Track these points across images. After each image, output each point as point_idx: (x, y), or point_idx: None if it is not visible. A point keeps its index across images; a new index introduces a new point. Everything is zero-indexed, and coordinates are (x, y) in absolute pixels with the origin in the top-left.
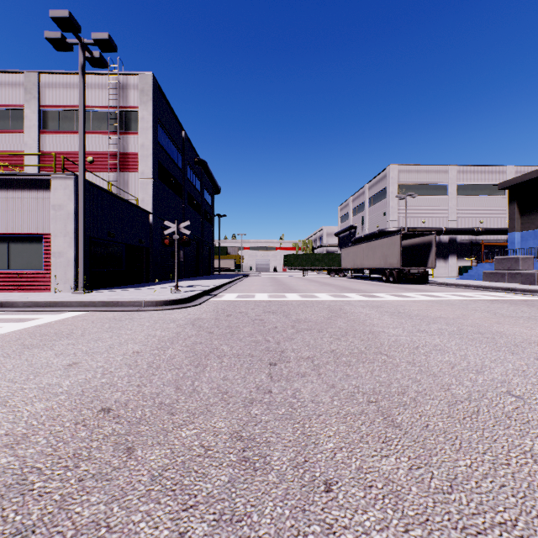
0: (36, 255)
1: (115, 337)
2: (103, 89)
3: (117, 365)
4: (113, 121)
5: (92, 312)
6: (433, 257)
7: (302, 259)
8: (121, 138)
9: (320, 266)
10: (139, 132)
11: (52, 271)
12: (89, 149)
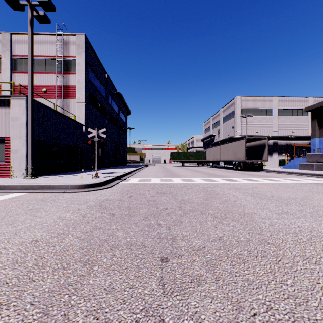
0: (0, 152)
1: (28, 220)
2: (53, 44)
3: (2, 262)
4: (60, 65)
5: (29, 193)
6: (266, 154)
7: (181, 155)
8: (64, 76)
9: (193, 159)
10: (76, 72)
11: (11, 163)
12: (44, 83)
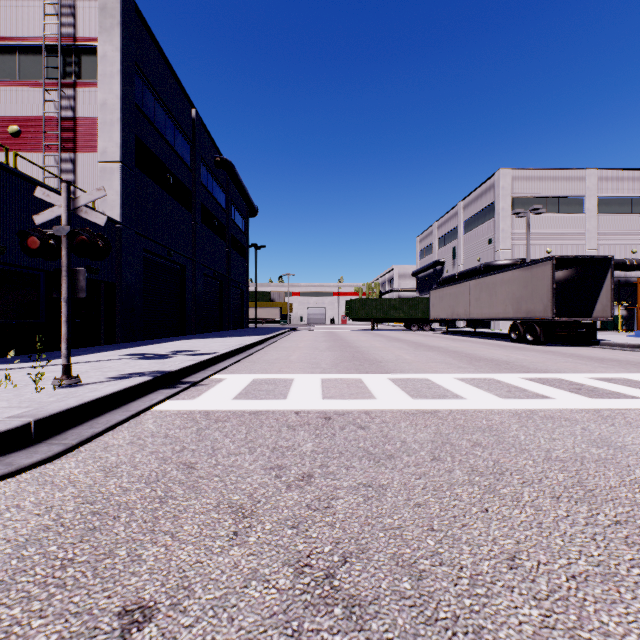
0: None
1: None
2: (37, 8)
3: None
4: (55, 64)
5: None
6: (607, 300)
7: (370, 306)
8: (68, 92)
9: (397, 315)
10: (98, 81)
11: None
12: (12, 112)
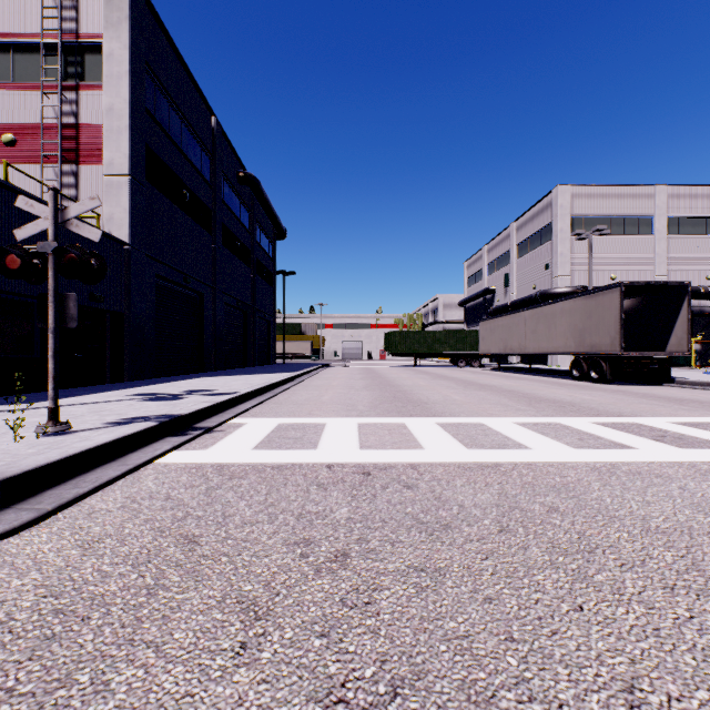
0: None
1: None
2: (35, 0)
3: None
4: (55, 64)
5: None
6: (684, 332)
7: (413, 339)
8: (69, 96)
9: (442, 350)
10: (104, 83)
11: None
12: (7, 118)
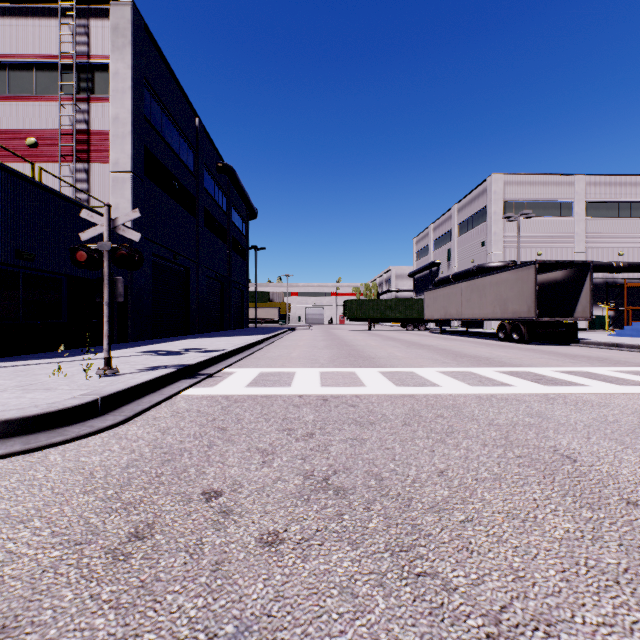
0: None
1: None
2: (53, 27)
3: None
4: (70, 80)
5: None
6: (587, 301)
7: (367, 306)
8: (82, 107)
9: (393, 315)
10: (111, 96)
11: None
12: (30, 125)
